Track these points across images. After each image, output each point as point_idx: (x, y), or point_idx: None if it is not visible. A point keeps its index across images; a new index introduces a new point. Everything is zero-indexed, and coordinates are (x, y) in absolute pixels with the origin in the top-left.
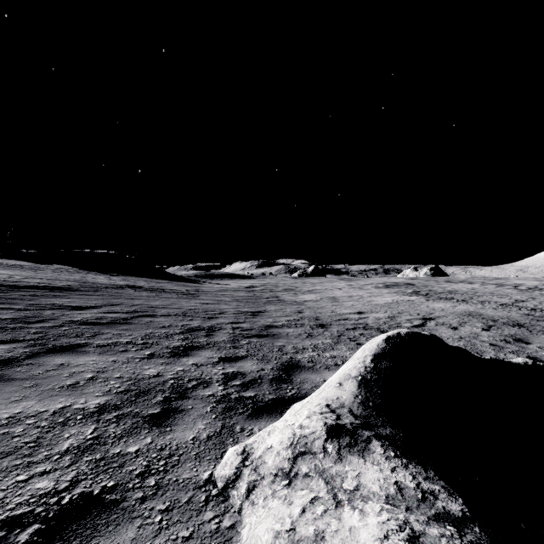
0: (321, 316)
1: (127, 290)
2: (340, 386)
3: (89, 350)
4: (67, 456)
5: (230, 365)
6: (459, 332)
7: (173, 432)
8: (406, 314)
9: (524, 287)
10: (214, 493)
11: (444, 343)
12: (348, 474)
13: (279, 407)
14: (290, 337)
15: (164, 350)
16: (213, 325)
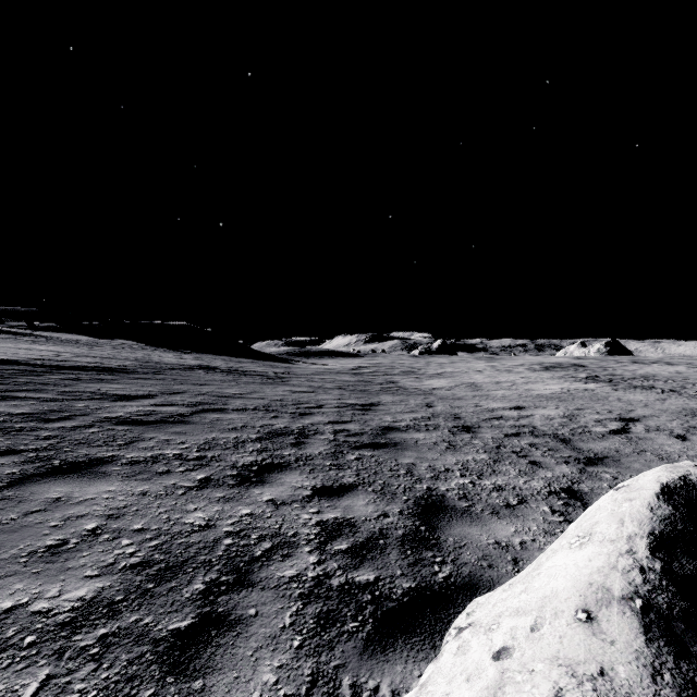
0: (462, 413)
1: (198, 372)
2: (591, 622)
3: (112, 471)
4: None
5: (330, 503)
6: (693, 445)
7: (207, 695)
8: (591, 412)
9: None
10: None
11: None
12: None
13: (425, 615)
14: (421, 447)
15: (227, 472)
16: (306, 427)
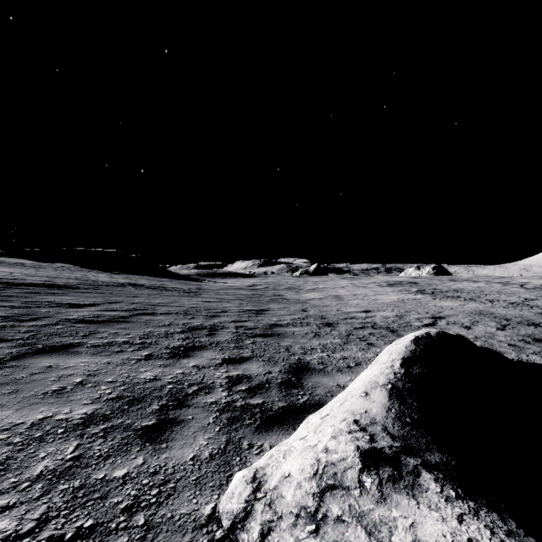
0: (327, 315)
1: (128, 288)
2: (366, 396)
3: (82, 351)
4: (39, 483)
5: (234, 367)
6: (473, 332)
7: (170, 449)
8: (414, 313)
9: (531, 286)
10: (219, 536)
11: (474, 345)
12: (398, 523)
13: (291, 417)
14: (296, 336)
15: (163, 351)
16: (216, 324)
